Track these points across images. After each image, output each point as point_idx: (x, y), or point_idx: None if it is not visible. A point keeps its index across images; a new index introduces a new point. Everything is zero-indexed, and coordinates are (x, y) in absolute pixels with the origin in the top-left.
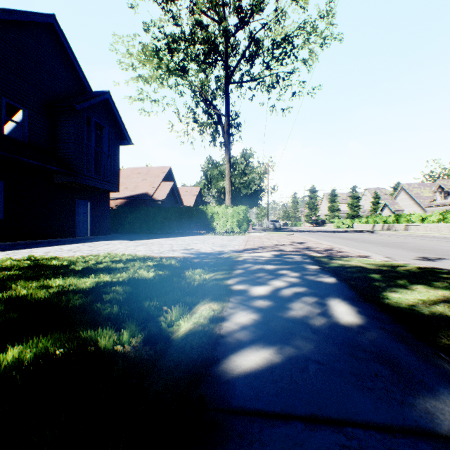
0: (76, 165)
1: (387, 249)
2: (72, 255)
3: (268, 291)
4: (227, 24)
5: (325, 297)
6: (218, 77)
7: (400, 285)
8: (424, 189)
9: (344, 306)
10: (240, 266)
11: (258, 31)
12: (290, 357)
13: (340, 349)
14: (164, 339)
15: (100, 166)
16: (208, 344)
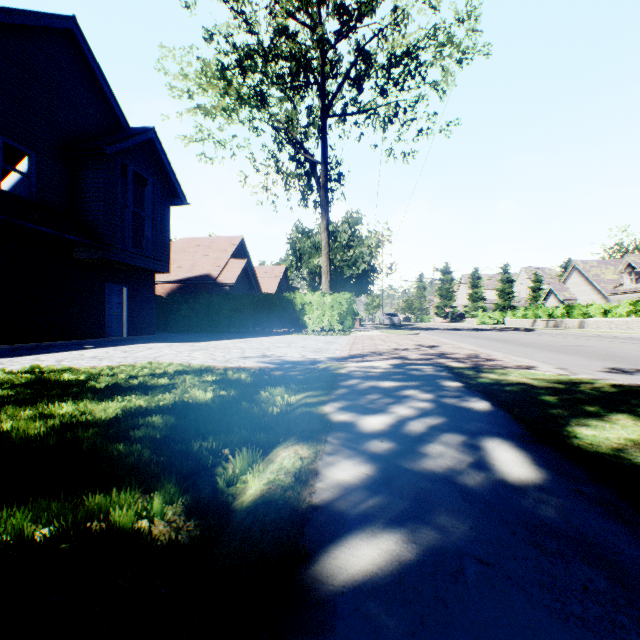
0: (106, 234)
1: (559, 356)
2: (96, 365)
3: (388, 424)
4: (324, 30)
5: (478, 435)
6: (311, 108)
7: (591, 414)
8: (606, 269)
9: (510, 451)
10: (344, 382)
11: (368, 42)
12: (430, 550)
13: (515, 534)
14: (219, 509)
15: (141, 235)
16: (291, 524)
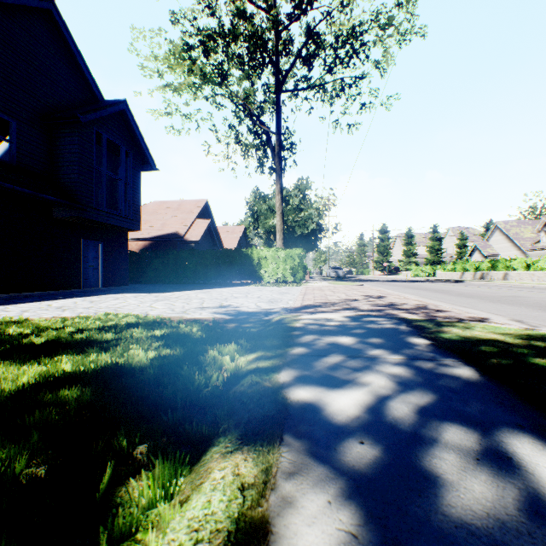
0: (81, 195)
1: (505, 307)
2: (55, 316)
3: (362, 406)
4: (278, 11)
5: (493, 429)
6: (266, 85)
7: None
8: (525, 228)
9: None
10: (299, 338)
11: (318, 24)
12: None
13: None
14: None
15: (116, 197)
16: None
